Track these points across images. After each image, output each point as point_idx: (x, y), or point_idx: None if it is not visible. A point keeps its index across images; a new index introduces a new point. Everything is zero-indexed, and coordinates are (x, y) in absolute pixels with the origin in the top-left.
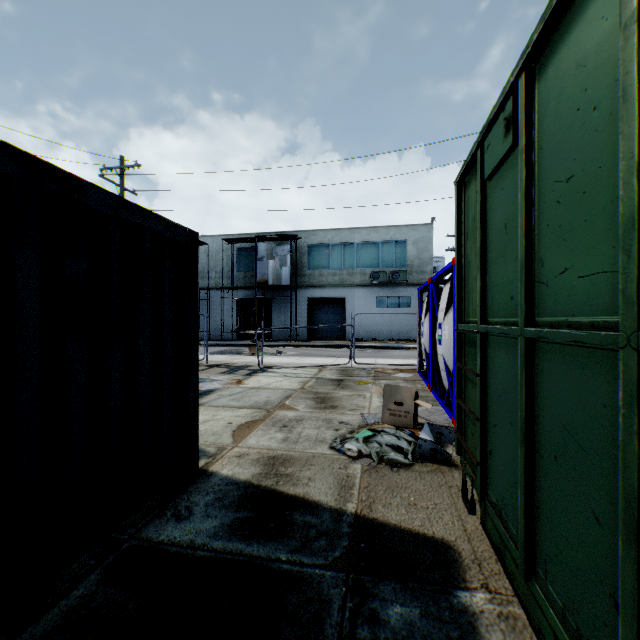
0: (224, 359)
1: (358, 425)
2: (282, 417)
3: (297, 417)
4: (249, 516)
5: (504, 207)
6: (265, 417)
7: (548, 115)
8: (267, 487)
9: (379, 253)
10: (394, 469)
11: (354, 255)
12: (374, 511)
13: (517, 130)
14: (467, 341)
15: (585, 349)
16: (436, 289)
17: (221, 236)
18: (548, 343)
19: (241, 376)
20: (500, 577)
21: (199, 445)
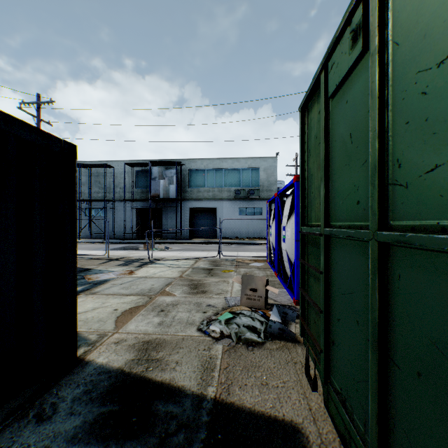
0: (123, 254)
1: (222, 307)
2: (161, 302)
3: (173, 302)
4: (114, 410)
5: (349, 118)
6: (147, 303)
7: (408, 4)
8: (137, 374)
9: (240, 176)
10: (249, 348)
11: (223, 177)
12: (231, 394)
13: (366, 38)
14: (310, 241)
15: None
16: (281, 201)
17: (124, 161)
18: (408, 248)
19: (134, 267)
20: None
21: (83, 333)
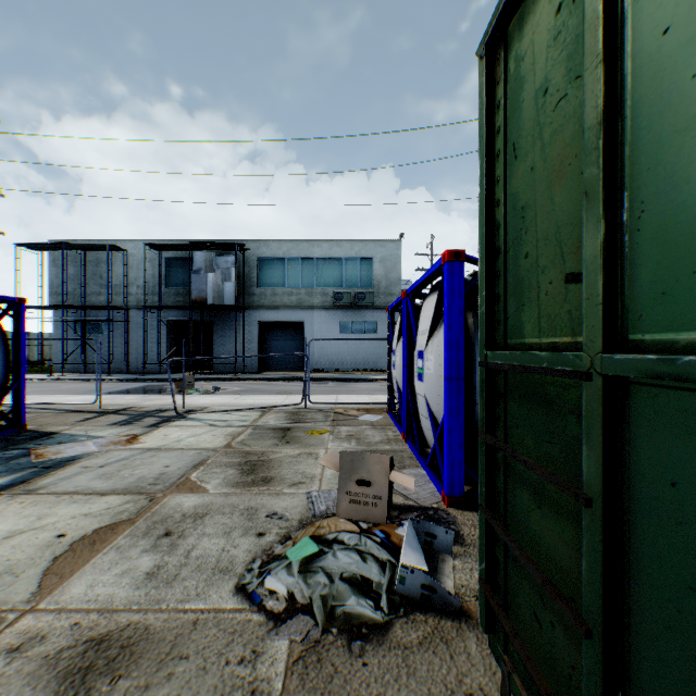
0: (132, 401)
1: (299, 519)
2: (172, 510)
3: (199, 508)
4: None
5: None
6: (140, 513)
7: None
8: None
9: (343, 271)
10: (355, 645)
11: (314, 272)
12: None
13: None
14: (514, 390)
15: None
16: (413, 305)
17: (145, 241)
18: None
19: (142, 428)
20: None
21: None
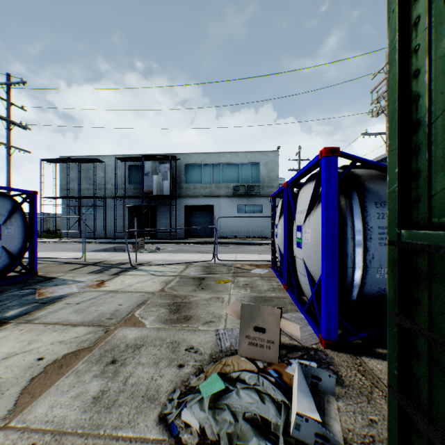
0: (105, 256)
1: (210, 353)
2: (119, 341)
3: (138, 340)
4: None
5: None
6: (97, 342)
7: None
8: None
9: (239, 172)
10: None
11: (220, 173)
12: None
13: None
14: None
15: None
16: (292, 192)
17: (116, 156)
18: None
19: (108, 276)
20: None
21: None
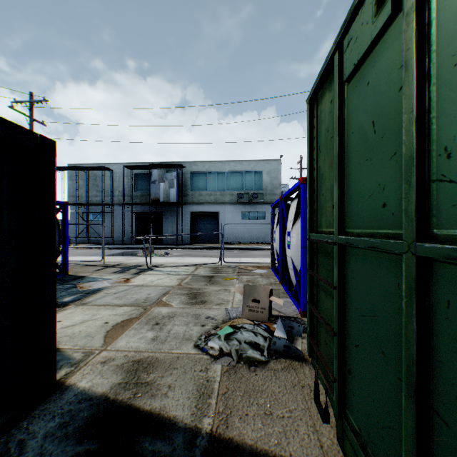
0: (120, 260)
1: (222, 319)
2: (156, 314)
3: (170, 313)
4: (91, 449)
5: (371, 103)
6: (141, 315)
7: None
8: (123, 402)
9: (243, 180)
10: (251, 368)
11: (225, 181)
12: (230, 427)
13: None
14: (319, 250)
15: None
16: (285, 205)
17: (123, 164)
18: None
19: (130, 275)
20: None
21: (67, 350)
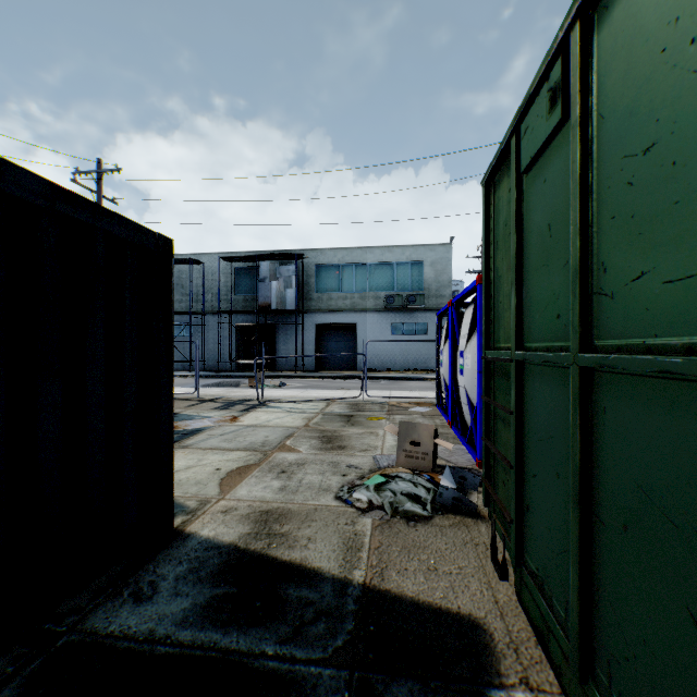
0: (219, 392)
1: (369, 469)
2: (281, 461)
3: (299, 460)
4: (230, 592)
5: (547, 203)
6: (261, 461)
7: (614, 71)
8: (256, 551)
9: (394, 275)
10: (411, 523)
11: (367, 277)
12: (386, 580)
13: (567, 101)
14: (497, 371)
15: (676, 382)
16: (457, 313)
17: (218, 254)
18: (614, 374)
19: (237, 412)
20: (542, 667)
21: (177, 498)
